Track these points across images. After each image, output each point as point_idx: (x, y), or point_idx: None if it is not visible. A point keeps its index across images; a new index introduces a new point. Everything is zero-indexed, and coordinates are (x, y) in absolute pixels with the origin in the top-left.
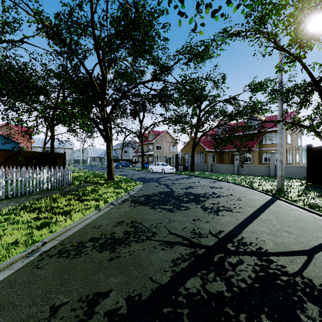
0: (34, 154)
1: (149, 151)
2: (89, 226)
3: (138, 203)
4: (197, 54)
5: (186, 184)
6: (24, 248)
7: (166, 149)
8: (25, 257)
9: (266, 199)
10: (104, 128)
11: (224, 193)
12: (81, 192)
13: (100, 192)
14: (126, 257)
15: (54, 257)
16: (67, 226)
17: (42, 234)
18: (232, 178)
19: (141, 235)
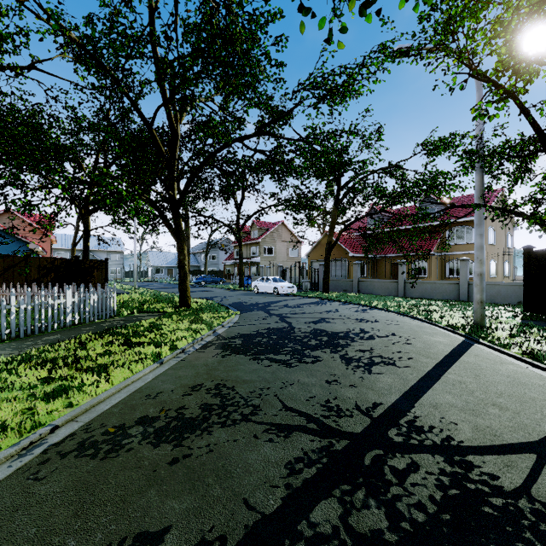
0: (54, 263)
1: (252, 257)
2: (139, 393)
3: (229, 349)
4: (334, 89)
5: (316, 315)
6: (17, 439)
7: (281, 253)
8: (16, 457)
9: (455, 342)
10: (173, 217)
11: (380, 332)
12: (132, 329)
13: (165, 330)
14: (202, 456)
15: (68, 457)
16: (100, 395)
17: (52, 409)
18: (395, 304)
19: (232, 412)
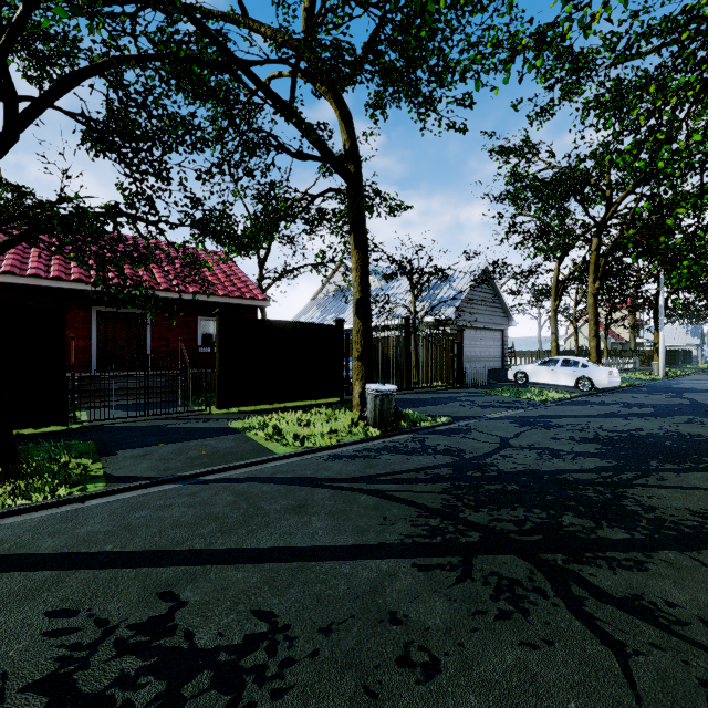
0: None
1: None
2: None
3: None
4: None
5: None
6: None
7: None
8: None
9: None
10: None
11: None
12: None
13: None
14: None
15: None
16: None
17: None
18: None
19: None
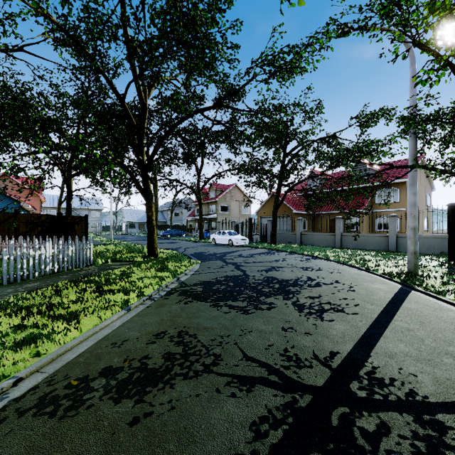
0: (40, 218)
1: (210, 214)
2: (106, 341)
3: (191, 296)
4: (283, 65)
5: (266, 264)
6: None
7: (235, 210)
8: None
9: (393, 289)
10: (143, 179)
11: (325, 279)
12: (105, 277)
13: (134, 278)
14: (164, 415)
15: (26, 416)
16: (68, 343)
17: (20, 359)
18: (334, 254)
19: (194, 362)
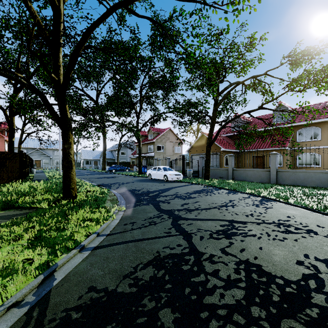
0: None
1: (149, 152)
2: None
3: None
4: None
5: (216, 214)
6: None
7: (169, 150)
8: None
9: None
10: (58, 103)
11: None
12: None
13: None
14: None
15: None
16: None
17: None
18: (286, 194)
19: None
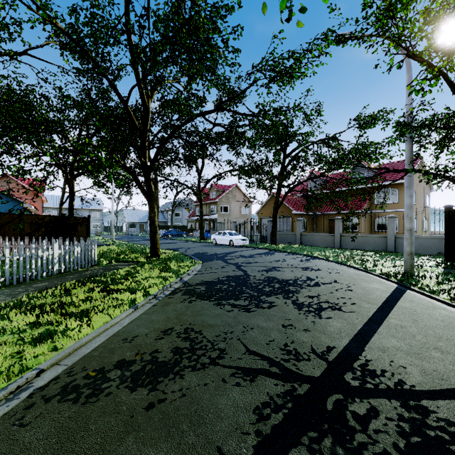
0: (44, 219)
1: (210, 214)
2: (117, 337)
3: (195, 295)
4: (283, 70)
5: (267, 264)
6: (6, 382)
7: (235, 211)
8: (3, 401)
9: (390, 289)
10: (145, 180)
11: (324, 279)
12: (110, 277)
13: (139, 278)
14: (176, 401)
15: (52, 402)
16: (82, 339)
17: (39, 353)
18: (333, 255)
19: (201, 356)
